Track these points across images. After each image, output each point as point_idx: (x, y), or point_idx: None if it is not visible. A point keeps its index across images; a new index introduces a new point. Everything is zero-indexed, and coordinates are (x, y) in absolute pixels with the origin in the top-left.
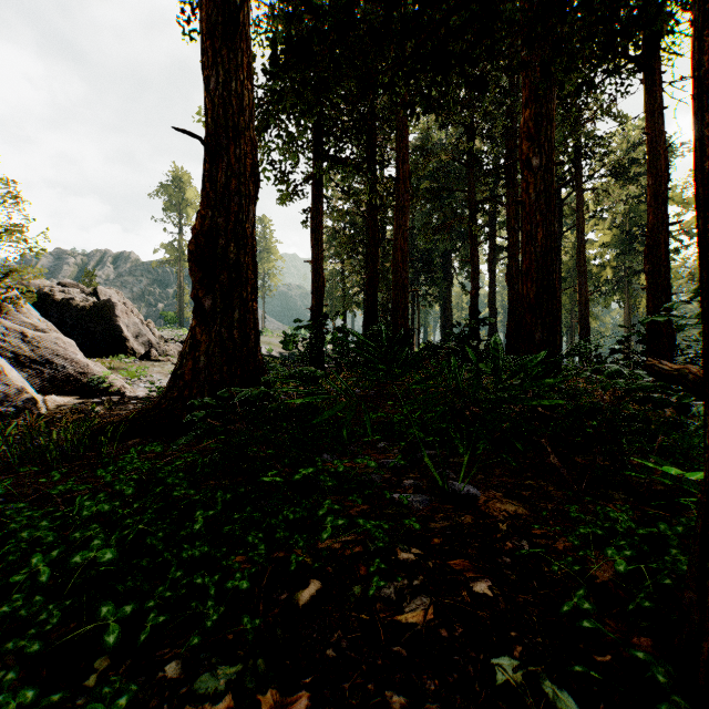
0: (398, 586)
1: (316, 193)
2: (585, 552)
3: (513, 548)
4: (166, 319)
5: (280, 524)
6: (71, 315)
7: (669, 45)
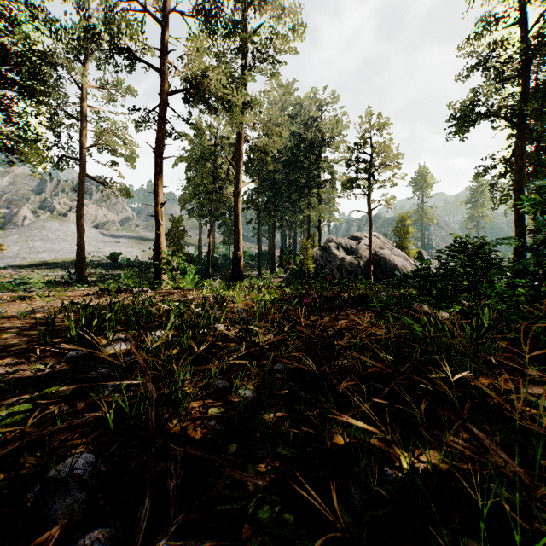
0: None
1: None
2: None
3: None
4: None
5: None
6: None
7: None
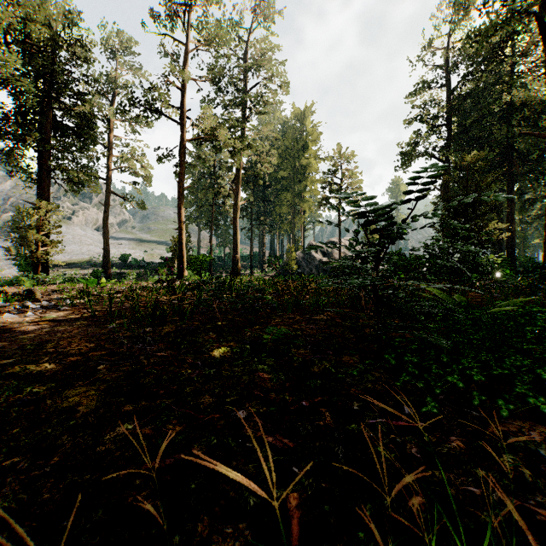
0: None
1: None
2: None
3: None
4: None
5: None
6: None
7: None
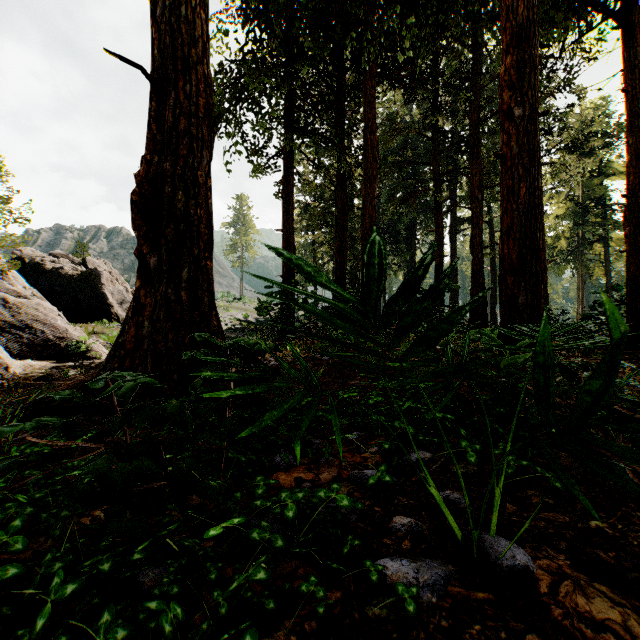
0: None
1: (287, 164)
2: None
3: None
4: None
5: None
6: (60, 283)
7: None
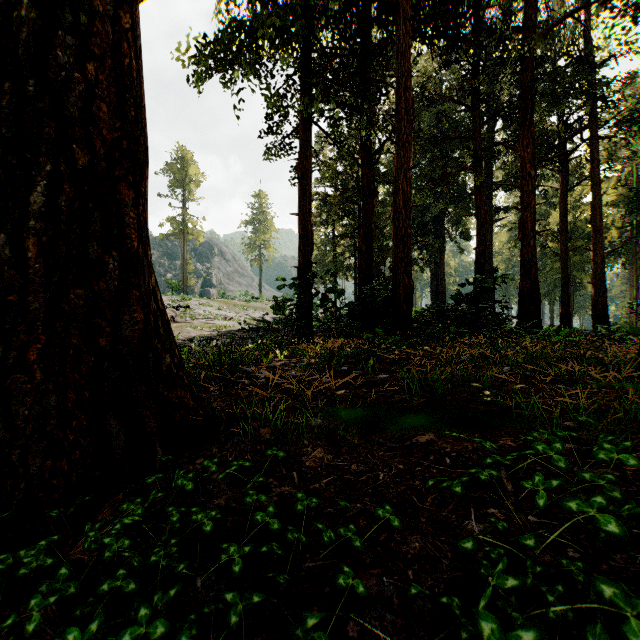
0: None
1: (303, 136)
2: None
3: None
4: (170, 287)
5: None
6: None
7: None
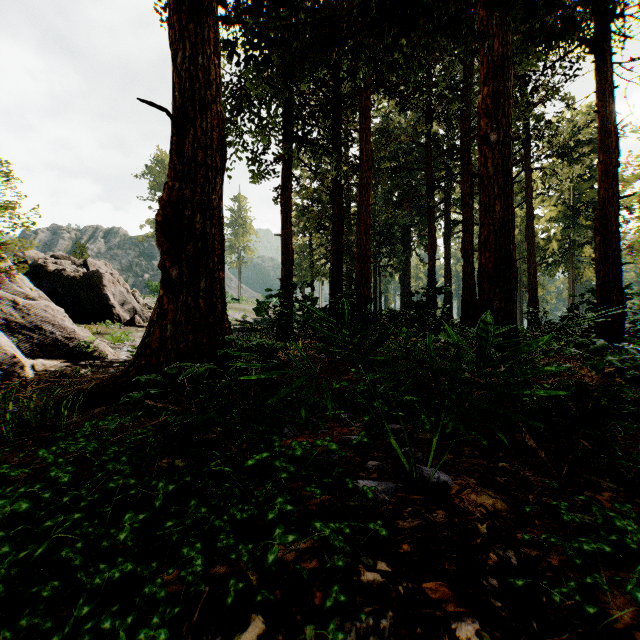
0: (361, 628)
1: (285, 171)
2: (593, 578)
3: (498, 562)
4: (151, 288)
5: (225, 526)
6: (62, 284)
7: (618, 29)
